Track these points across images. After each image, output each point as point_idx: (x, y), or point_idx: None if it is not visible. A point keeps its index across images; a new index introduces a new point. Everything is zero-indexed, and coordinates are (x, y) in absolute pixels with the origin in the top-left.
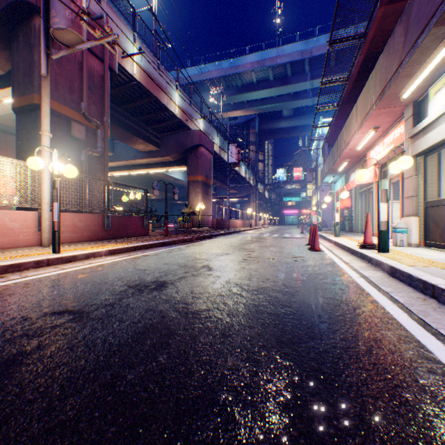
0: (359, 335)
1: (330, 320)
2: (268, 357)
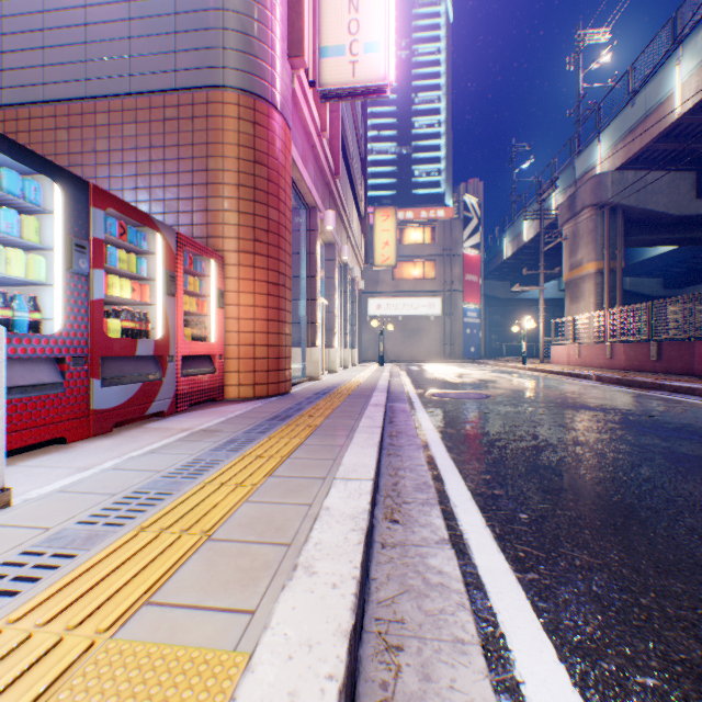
0: (502, 461)
1: (536, 471)
2: (558, 447)
